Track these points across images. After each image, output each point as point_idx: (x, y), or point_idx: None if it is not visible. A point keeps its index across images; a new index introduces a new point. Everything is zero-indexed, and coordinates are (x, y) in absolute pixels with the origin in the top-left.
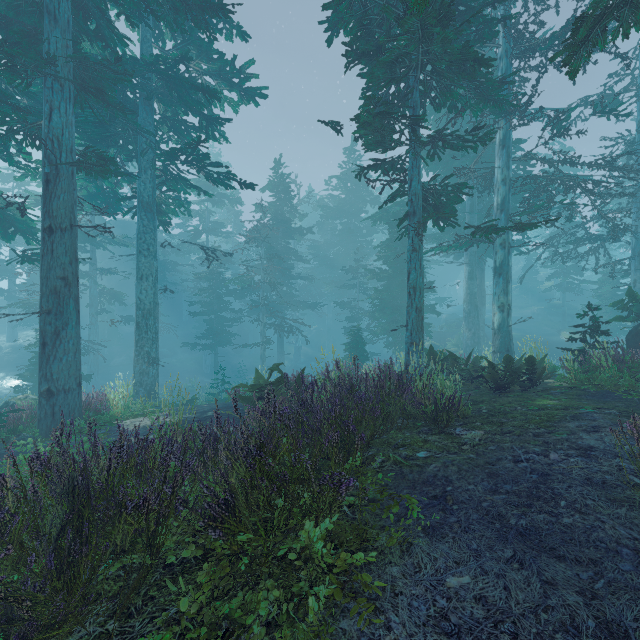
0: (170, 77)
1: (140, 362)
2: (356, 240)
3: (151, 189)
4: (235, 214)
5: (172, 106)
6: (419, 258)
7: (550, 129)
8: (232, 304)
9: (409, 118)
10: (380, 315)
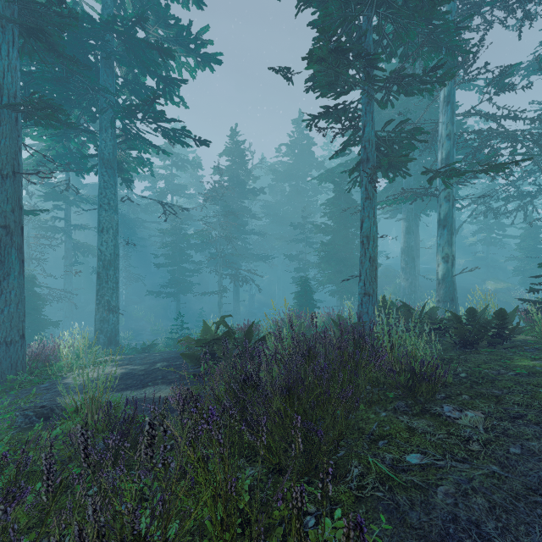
0: (128, 39)
1: (101, 310)
2: (303, 200)
3: (111, 147)
4: (197, 178)
5: (133, 71)
6: (373, 206)
7: (493, 86)
8: (194, 257)
9: (364, 59)
10: (326, 266)
